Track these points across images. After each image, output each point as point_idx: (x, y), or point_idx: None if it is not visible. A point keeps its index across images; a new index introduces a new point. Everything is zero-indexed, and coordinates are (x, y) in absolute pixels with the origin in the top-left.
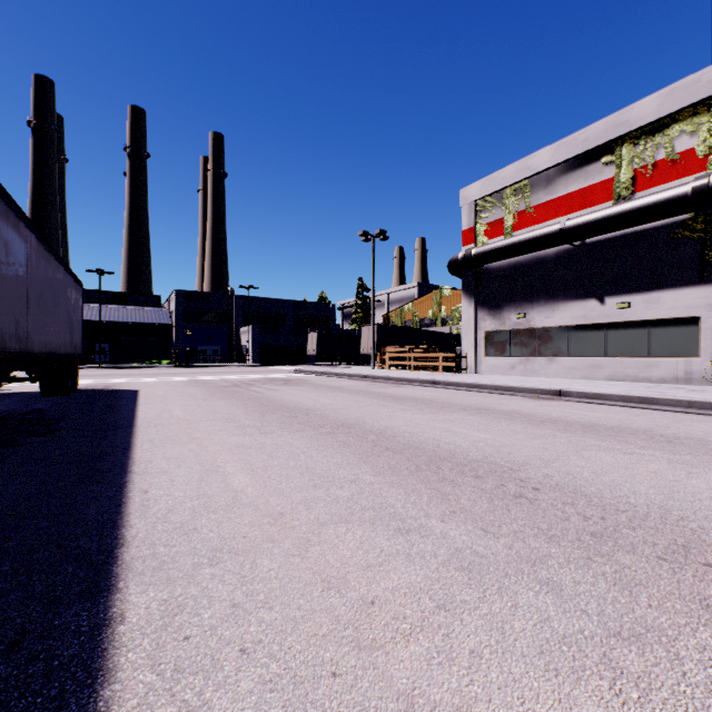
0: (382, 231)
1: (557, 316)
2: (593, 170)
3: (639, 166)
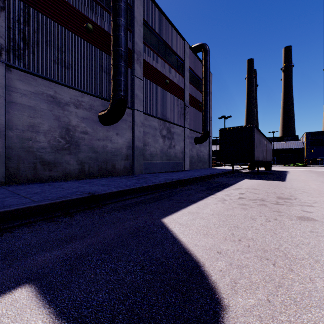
0: None
1: None
2: None
3: None
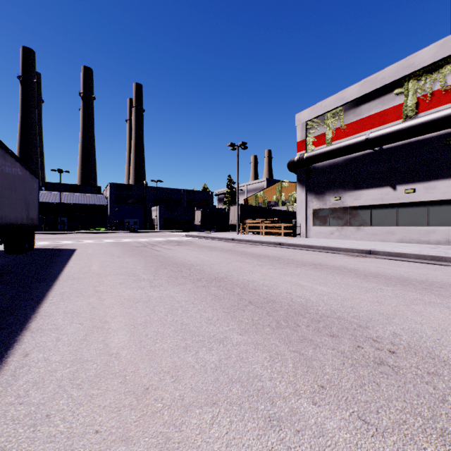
0: (243, 143)
1: (363, 198)
2: (388, 99)
3: (421, 95)
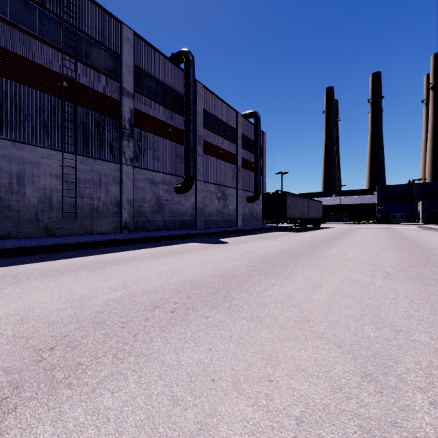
0: None
1: None
2: None
3: None
